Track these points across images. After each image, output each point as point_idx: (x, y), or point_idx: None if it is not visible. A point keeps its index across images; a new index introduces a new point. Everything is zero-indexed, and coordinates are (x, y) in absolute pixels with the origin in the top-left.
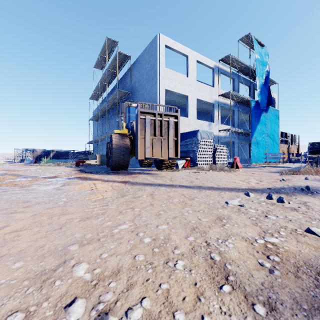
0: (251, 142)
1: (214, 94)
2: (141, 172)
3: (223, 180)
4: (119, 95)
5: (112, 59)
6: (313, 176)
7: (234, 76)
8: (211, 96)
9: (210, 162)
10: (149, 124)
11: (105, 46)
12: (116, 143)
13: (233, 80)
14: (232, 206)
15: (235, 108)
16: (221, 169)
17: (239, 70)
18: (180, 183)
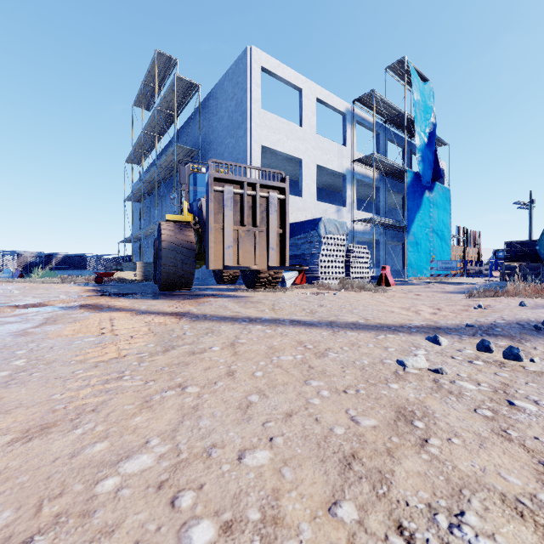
0: (407, 242)
1: (346, 158)
2: (217, 294)
3: (371, 309)
4: (179, 155)
5: (166, 89)
6: (531, 300)
7: (379, 129)
8: (341, 162)
9: (341, 275)
10: (231, 203)
11: (153, 66)
12: (168, 239)
13: (378, 135)
14: (416, 372)
15: (381, 183)
16: (360, 287)
17: (387, 119)
18: (291, 314)
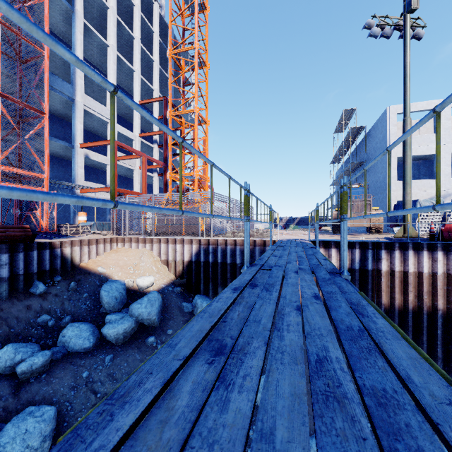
0: None
1: None
2: (350, 234)
3: None
4: (354, 165)
5: (347, 133)
6: None
7: None
8: None
9: (436, 229)
10: (349, 207)
11: (342, 115)
12: (334, 217)
13: None
14: None
15: None
16: None
17: None
18: None
